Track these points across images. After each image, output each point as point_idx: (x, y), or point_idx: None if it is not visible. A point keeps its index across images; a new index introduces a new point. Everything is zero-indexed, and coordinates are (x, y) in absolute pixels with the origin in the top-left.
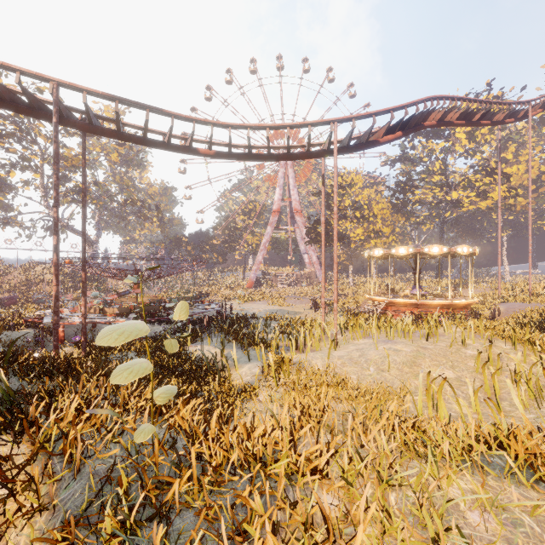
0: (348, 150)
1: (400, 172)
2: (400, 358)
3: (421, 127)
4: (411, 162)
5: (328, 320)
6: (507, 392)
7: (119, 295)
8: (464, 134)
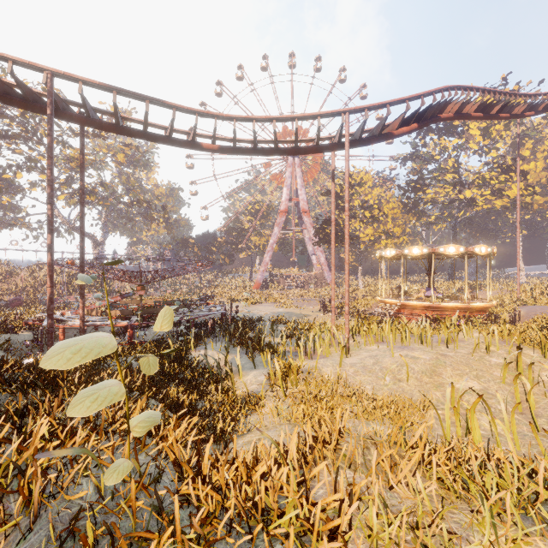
0: (360, 143)
1: (411, 171)
2: (419, 366)
3: (437, 119)
4: (423, 160)
5: (337, 323)
6: (542, 407)
7: (122, 297)
8: (478, 131)
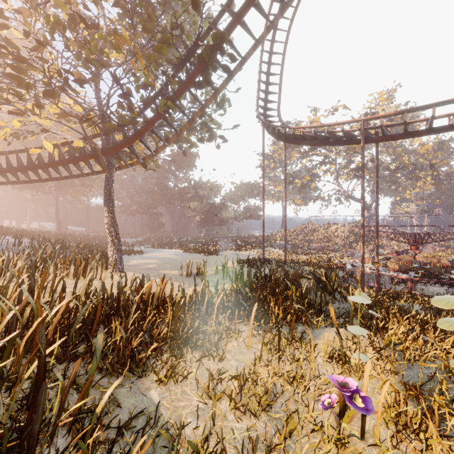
0: None
1: None
2: None
3: None
4: None
5: None
6: None
7: (397, 254)
8: None
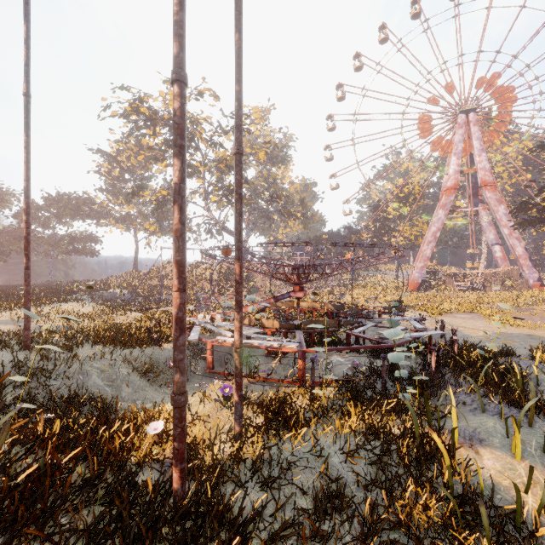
0: None
1: None
2: None
3: None
4: None
5: None
6: None
7: (276, 300)
8: None
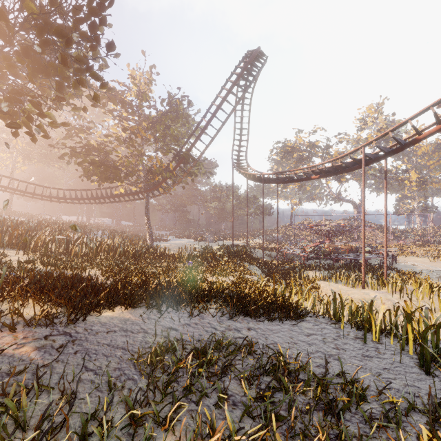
0: (387, 155)
1: None
2: (358, 296)
3: None
4: None
5: None
6: None
7: (320, 243)
8: None
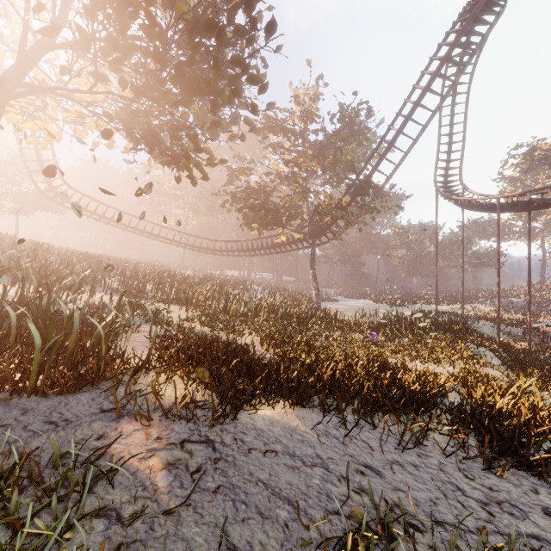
0: None
1: None
2: None
3: None
4: None
5: None
6: None
7: None
8: None
